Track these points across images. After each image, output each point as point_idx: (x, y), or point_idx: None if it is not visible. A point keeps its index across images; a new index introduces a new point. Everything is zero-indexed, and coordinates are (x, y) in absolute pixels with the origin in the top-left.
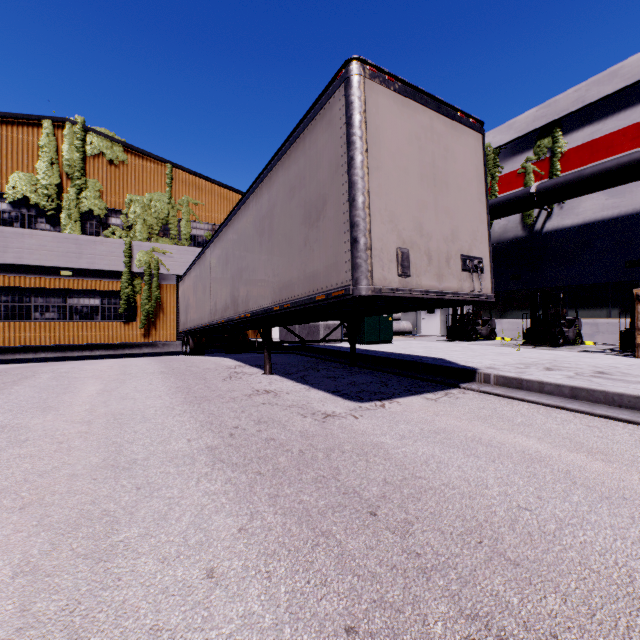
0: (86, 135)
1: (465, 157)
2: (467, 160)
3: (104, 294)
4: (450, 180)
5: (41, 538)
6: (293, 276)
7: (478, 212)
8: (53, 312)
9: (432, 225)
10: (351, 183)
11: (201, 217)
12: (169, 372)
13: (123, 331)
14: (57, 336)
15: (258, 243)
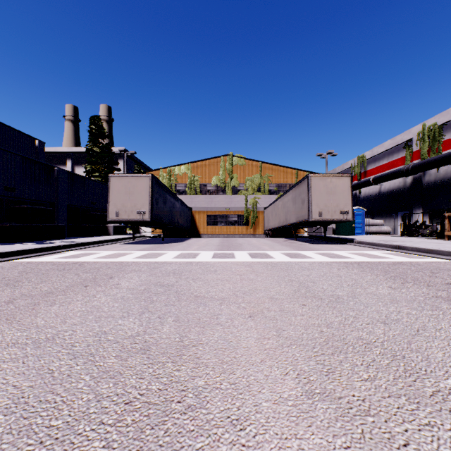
0: (233, 158)
1: (343, 185)
2: (343, 185)
3: (238, 216)
4: (337, 192)
5: (266, 246)
6: (299, 215)
7: (347, 198)
8: (223, 223)
9: (330, 204)
10: (308, 199)
11: (273, 181)
12: (268, 240)
13: (244, 230)
14: (225, 231)
15: (292, 204)
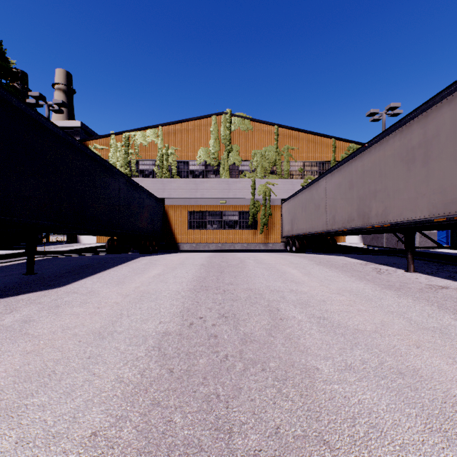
0: (231, 119)
1: None
2: None
3: (240, 213)
4: None
5: None
6: None
7: None
8: (216, 224)
9: None
10: None
11: (296, 158)
12: (322, 264)
13: (250, 235)
14: (218, 238)
15: (404, 169)
